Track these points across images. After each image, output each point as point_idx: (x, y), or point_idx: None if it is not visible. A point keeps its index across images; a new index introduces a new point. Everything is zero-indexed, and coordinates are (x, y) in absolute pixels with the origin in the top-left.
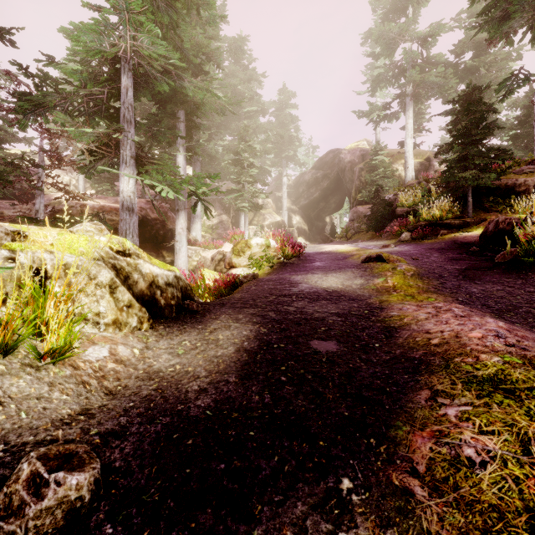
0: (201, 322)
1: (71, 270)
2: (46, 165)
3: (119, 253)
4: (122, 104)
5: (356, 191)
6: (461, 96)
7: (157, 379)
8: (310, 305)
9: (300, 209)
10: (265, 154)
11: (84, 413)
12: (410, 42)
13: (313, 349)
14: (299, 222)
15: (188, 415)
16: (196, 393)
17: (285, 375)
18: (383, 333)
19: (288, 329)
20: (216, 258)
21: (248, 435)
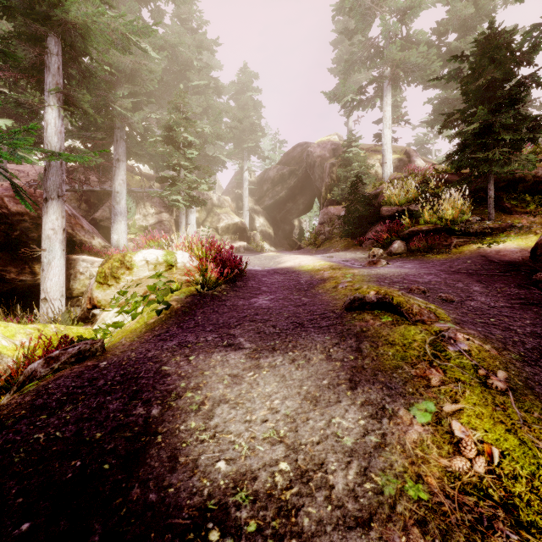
0: None
1: None
2: None
3: None
4: None
5: (327, 189)
6: (479, 41)
7: None
8: None
9: (264, 210)
10: (218, 139)
11: None
12: (388, 15)
13: None
14: (263, 225)
15: None
16: None
17: None
18: None
19: None
20: None
21: None
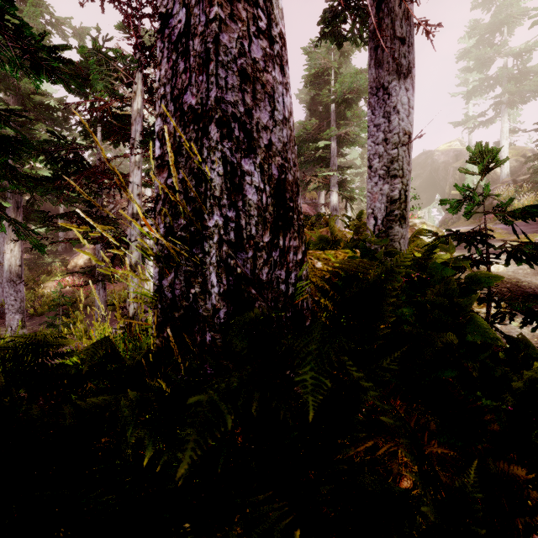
0: None
1: None
2: None
3: None
4: (332, 157)
5: (450, 187)
6: None
7: None
8: None
9: None
10: None
11: None
12: (505, 58)
13: None
14: None
15: None
16: None
17: None
18: None
19: None
20: None
21: None
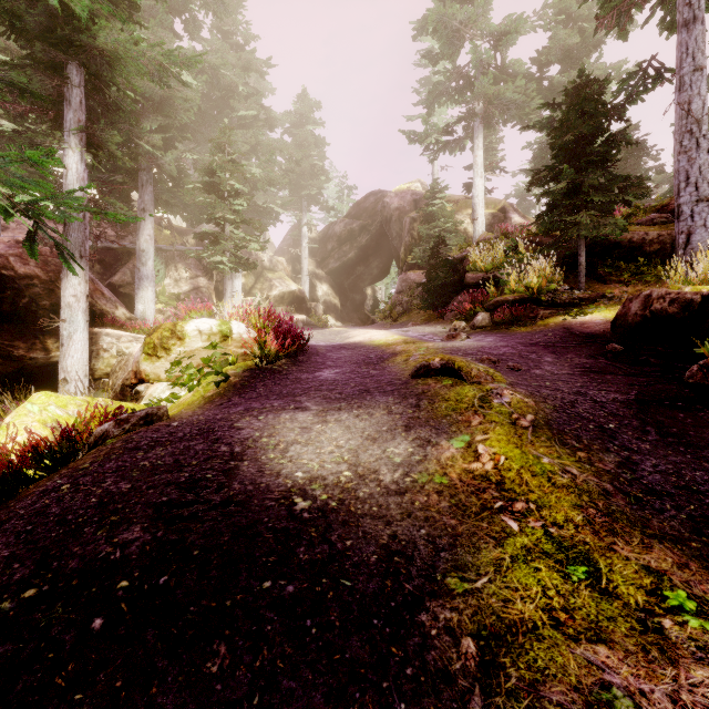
0: None
1: None
2: None
3: None
4: None
5: (406, 250)
6: (569, 91)
7: None
8: None
9: (329, 274)
10: (270, 185)
11: None
12: (479, 39)
13: None
14: (327, 294)
15: None
16: None
17: None
18: None
19: None
20: None
21: None
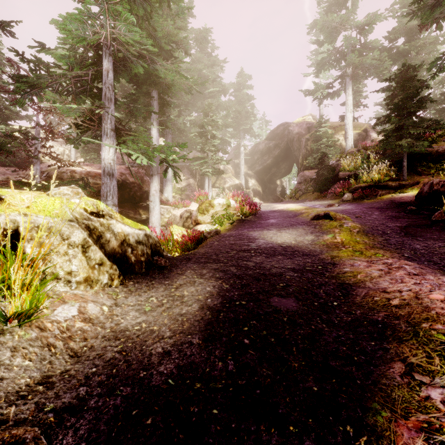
0: (168, 277)
1: (39, 233)
2: (41, 138)
3: (93, 214)
4: (103, 85)
5: (303, 158)
6: (397, 74)
7: (123, 339)
8: (267, 260)
9: (255, 173)
10: (226, 127)
11: (44, 381)
12: (349, 30)
13: (274, 306)
14: (254, 185)
15: (150, 384)
16: (160, 356)
17: (248, 337)
18: (339, 290)
19: (249, 285)
20: (184, 216)
21: (211, 414)
